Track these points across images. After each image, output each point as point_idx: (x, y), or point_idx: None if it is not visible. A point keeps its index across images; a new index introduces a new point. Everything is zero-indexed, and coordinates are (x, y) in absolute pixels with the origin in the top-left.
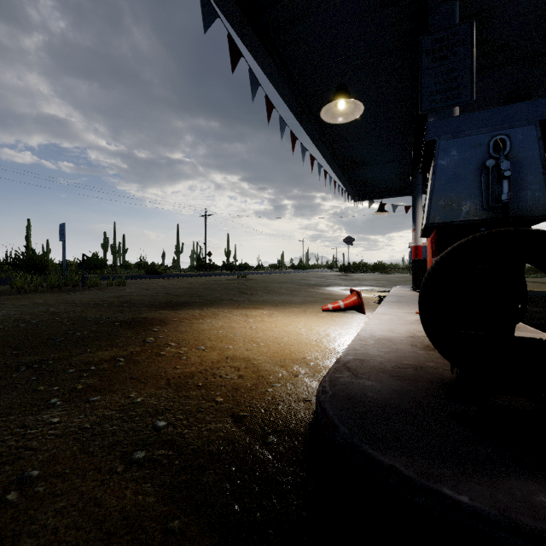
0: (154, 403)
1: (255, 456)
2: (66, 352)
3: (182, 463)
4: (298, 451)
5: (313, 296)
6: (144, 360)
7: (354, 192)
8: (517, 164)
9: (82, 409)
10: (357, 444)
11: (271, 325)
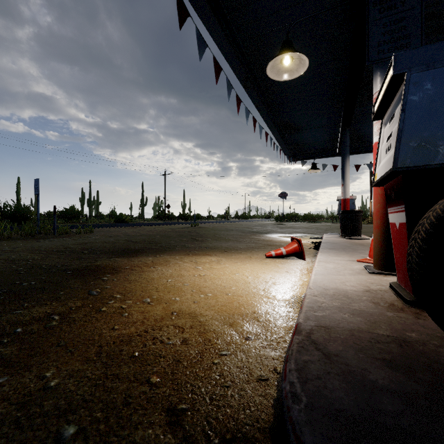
0: (71, 390)
1: None
2: None
3: None
4: None
5: (256, 242)
6: (81, 318)
7: (290, 153)
8: None
9: None
10: None
11: (219, 272)
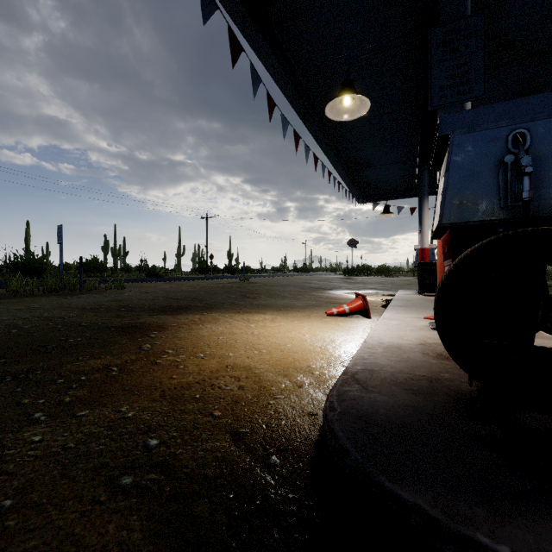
0: (147, 419)
1: (255, 481)
2: (56, 361)
3: (173, 490)
4: (303, 475)
5: (317, 300)
6: (139, 369)
7: (358, 193)
8: (538, 159)
9: (67, 425)
10: (372, 474)
11: (274, 331)
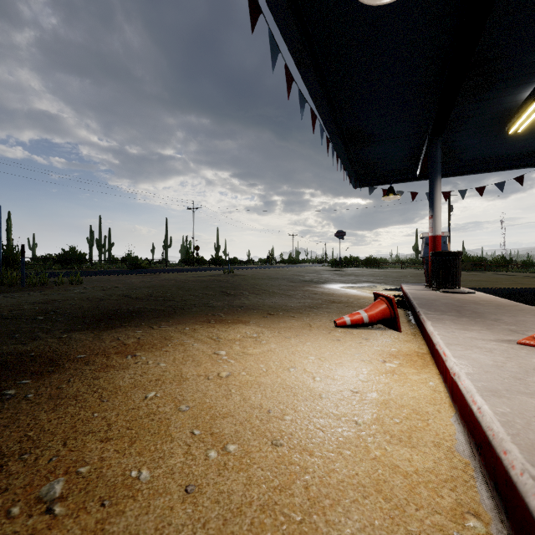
0: None
1: None
2: None
3: None
4: None
5: (312, 297)
6: None
7: (355, 176)
8: None
9: None
10: None
11: (258, 367)
